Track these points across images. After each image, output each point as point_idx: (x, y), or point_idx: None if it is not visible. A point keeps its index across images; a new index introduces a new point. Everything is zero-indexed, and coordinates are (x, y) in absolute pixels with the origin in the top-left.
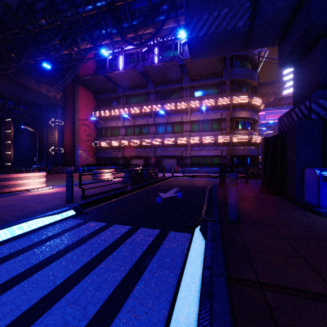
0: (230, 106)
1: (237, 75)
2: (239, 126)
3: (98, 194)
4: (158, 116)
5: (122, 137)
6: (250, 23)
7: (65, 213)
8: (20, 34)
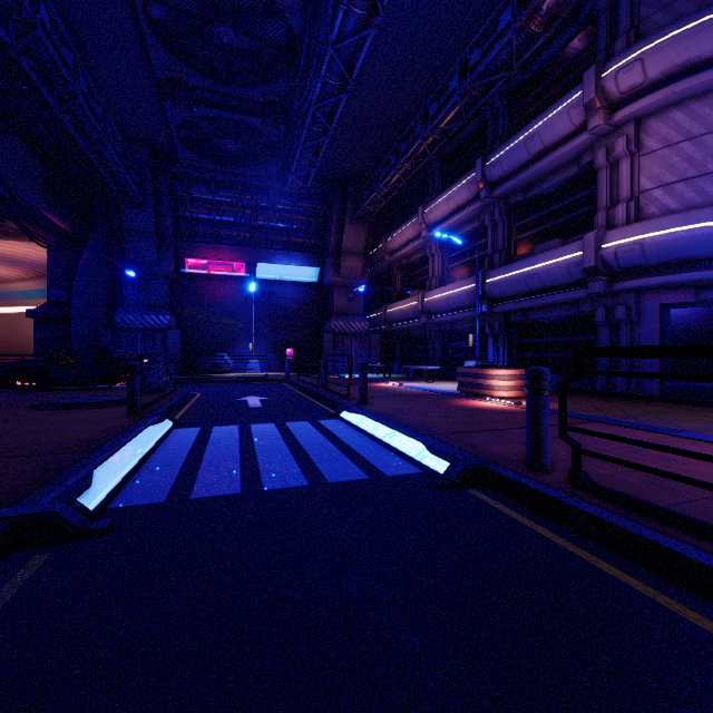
0: None
1: None
2: None
3: (667, 516)
4: None
5: None
6: None
7: (437, 459)
8: None
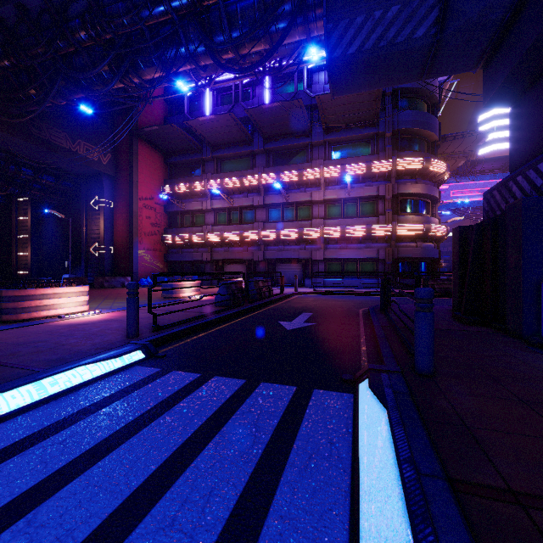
0: (393, 174)
1: (405, 123)
2: (408, 209)
3: (178, 323)
4: (270, 193)
5: (210, 228)
6: (436, 31)
7: (128, 356)
8: (44, 57)
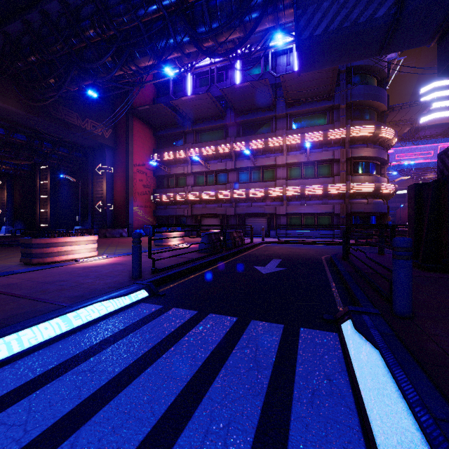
0: (346, 140)
1: (357, 96)
2: (360, 170)
3: (172, 267)
4: (240, 158)
5: (190, 188)
6: (396, 10)
7: (135, 294)
8: (62, 52)
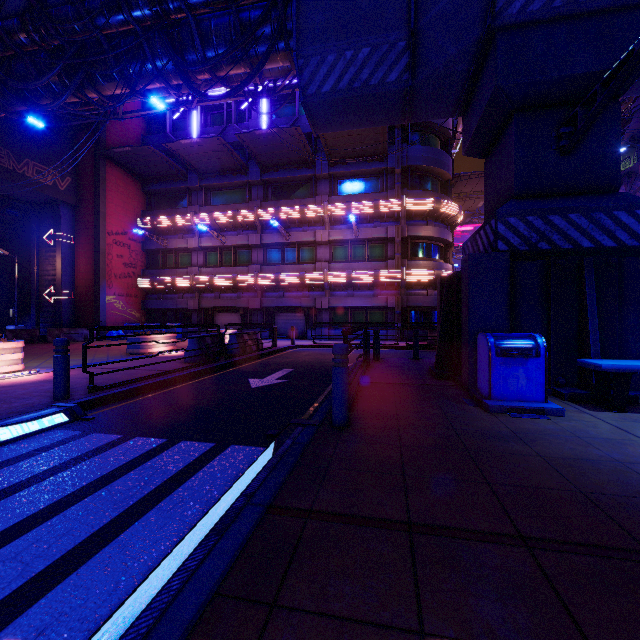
0: (402, 215)
1: (415, 159)
2: (419, 254)
3: (125, 383)
4: (268, 231)
5: (198, 270)
6: (408, 77)
7: (46, 419)
8: None
